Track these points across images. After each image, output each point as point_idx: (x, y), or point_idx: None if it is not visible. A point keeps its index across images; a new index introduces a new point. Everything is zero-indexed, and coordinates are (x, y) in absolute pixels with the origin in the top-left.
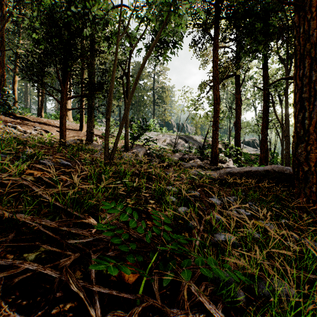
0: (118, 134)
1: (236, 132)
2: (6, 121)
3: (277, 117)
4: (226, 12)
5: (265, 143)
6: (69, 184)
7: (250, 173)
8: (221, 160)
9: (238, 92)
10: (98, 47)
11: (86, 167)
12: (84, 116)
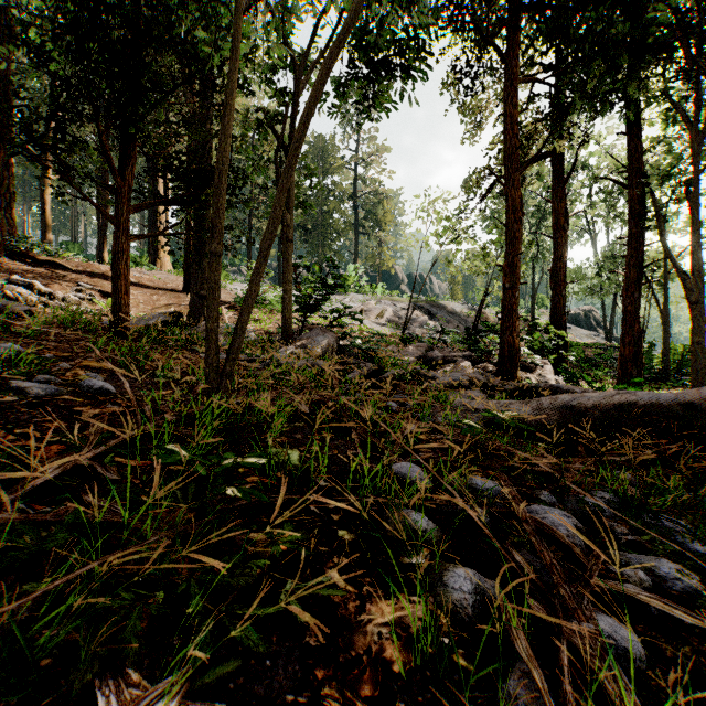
0: (248, 300)
1: (553, 294)
2: (10, 271)
3: (670, 254)
4: (530, 1)
5: (634, 321)
6: (61, 475)
7: (632, 409)
8: (522, 362)
9: (560, 197)
10: (209, 70)
11: (162, 396)
12: None
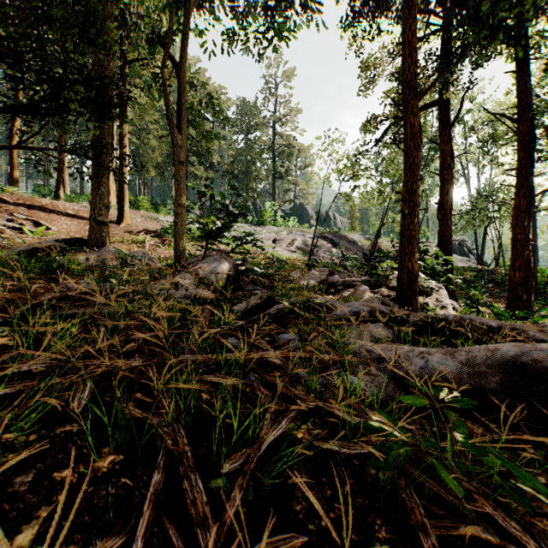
0: None
1: (441, 225)
2: None
3: None
4: None
5: (523, 247)
6: None
7: None
8: (419, 287)
9: (446, 139)
10: None
11: None
12: (127, 194)
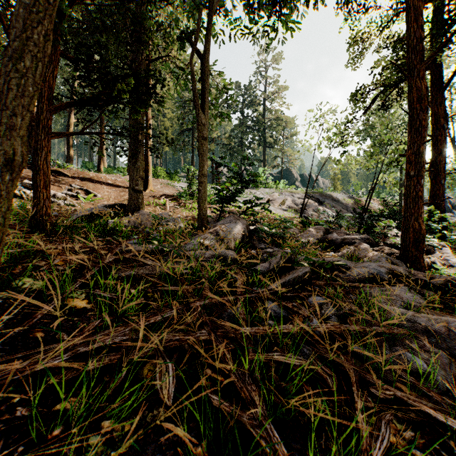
0: None
1: (432, 183)
2: (26, 177)
3: None
4: None
5: None
6: None
7: None
8: None
9: (438, 101)
10: None
11: None
12: (150, 166)
